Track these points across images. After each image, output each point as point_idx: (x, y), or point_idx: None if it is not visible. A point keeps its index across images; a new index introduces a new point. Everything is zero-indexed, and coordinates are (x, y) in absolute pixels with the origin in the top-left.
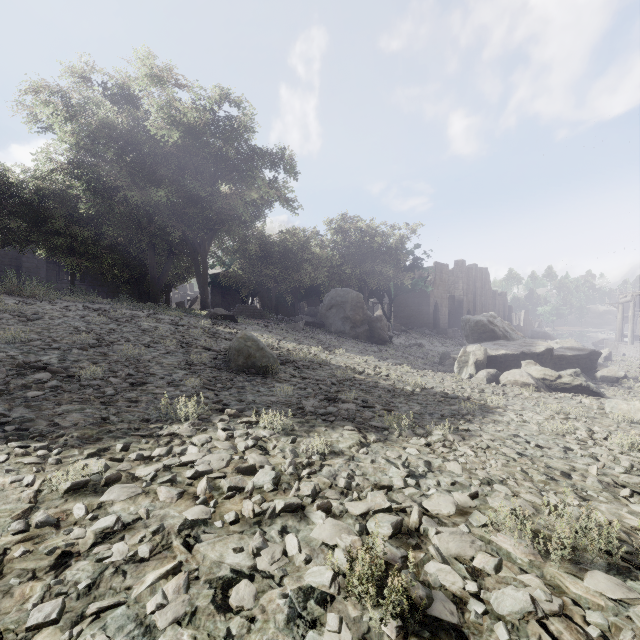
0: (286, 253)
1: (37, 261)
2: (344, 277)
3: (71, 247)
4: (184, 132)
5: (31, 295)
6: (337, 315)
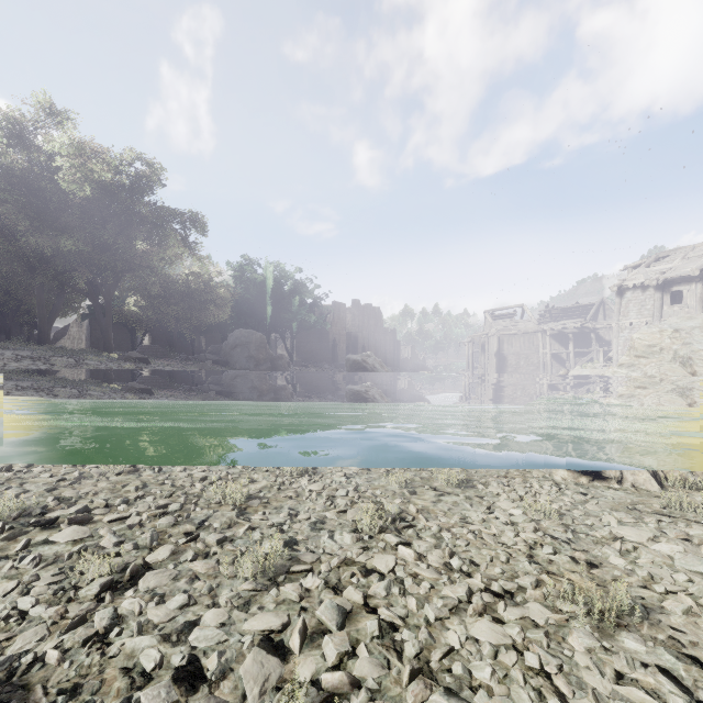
0: (190, 293)
1: None
2: (247, 315)
3: None
4: (97, 188)
5: None
6: (242, 354)
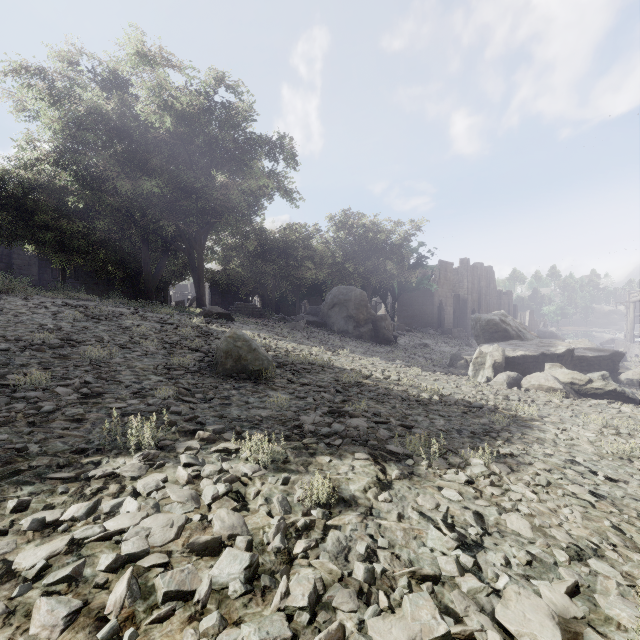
0: (287, 250)
1: (29, 258)
2: (347, 275)
3: (61, 242)
4: (177, 118)
5: (6, 290)
6: (340, 314)
